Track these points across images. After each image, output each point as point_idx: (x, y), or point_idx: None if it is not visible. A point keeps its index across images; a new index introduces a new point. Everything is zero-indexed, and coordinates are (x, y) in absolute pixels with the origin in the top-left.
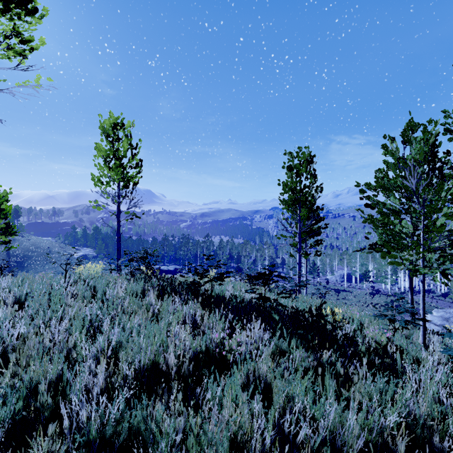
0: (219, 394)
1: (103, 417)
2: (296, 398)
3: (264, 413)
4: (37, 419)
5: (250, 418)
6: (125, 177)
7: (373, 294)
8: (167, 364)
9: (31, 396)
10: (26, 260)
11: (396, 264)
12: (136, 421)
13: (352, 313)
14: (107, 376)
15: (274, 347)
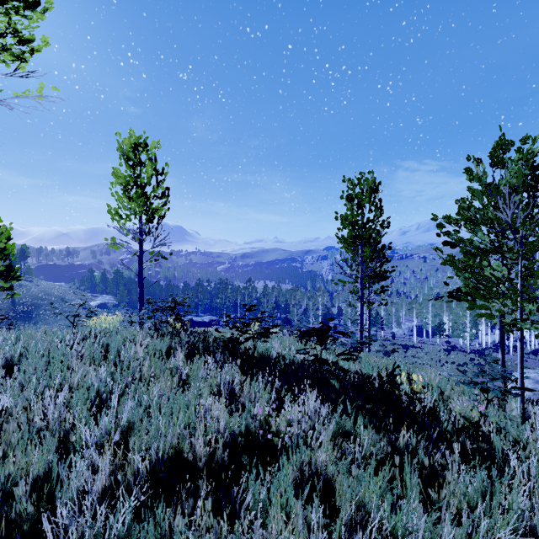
0: (264, 497)
1: (101, 537)
2: (373, 511)
3: (324, 521)
4: (14, 534)
5: (306, 533)
6: (149, 209)
7: (448, 350)
8: (194, 452)
9: (7, 500)
10: (34, 310)
11: (485, 317)
12: (148, 538)
13: (431, 379)
14: (113, 470)
15: (335, 426)
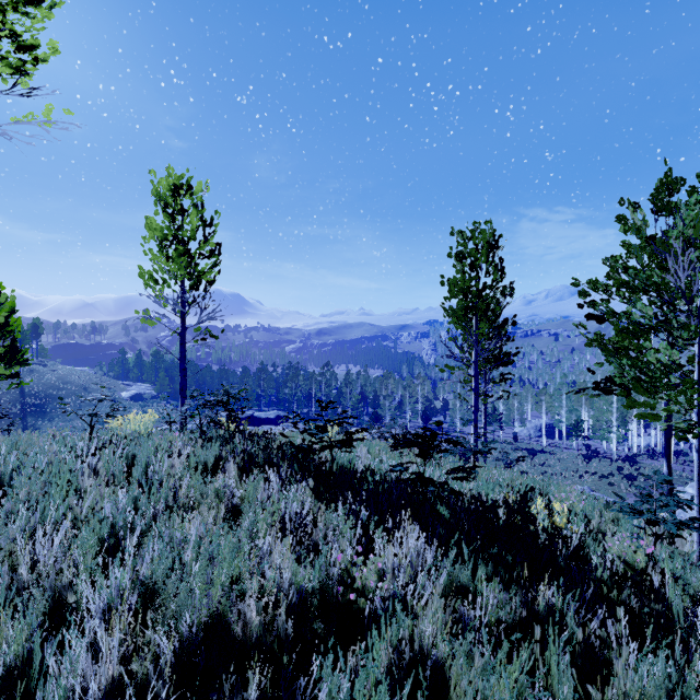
0: (344, 696)
1: None
2: None
3: None
4: None
5: None
6: (193, 272)
7: (589, 457)
8: (244, 622)
9: None
10: (49, 402)
11: (649, 418)
12: None
13: (574, 503)
14: (126, 650)
15: (446, 578)
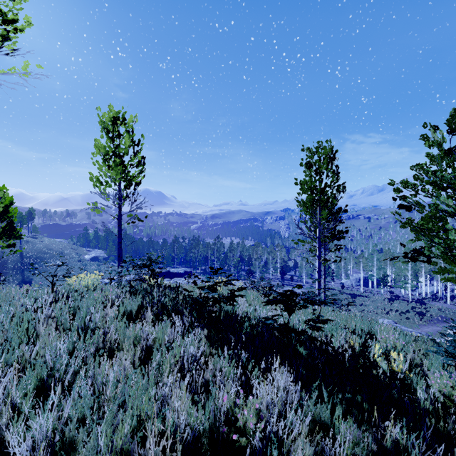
0: None
1: None
2: None
3: None
4: None
5: None
6: (126, 176)
7: (392, 299)
8: None
9: None
10: (39, 262)
11: (452, 281)
12: None
13: (396, 342)
14: None
15: (310, 415)
